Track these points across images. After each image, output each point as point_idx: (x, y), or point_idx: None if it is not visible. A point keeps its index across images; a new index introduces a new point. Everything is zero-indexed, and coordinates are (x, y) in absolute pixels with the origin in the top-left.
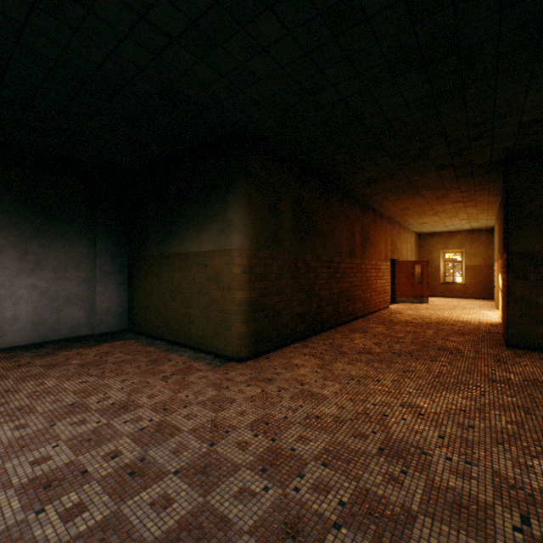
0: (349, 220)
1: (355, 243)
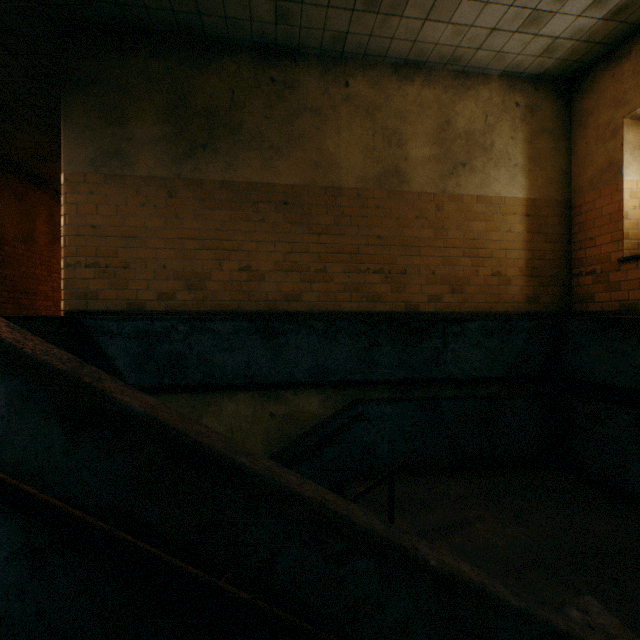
0: (25, 200)
1: (36, 230)
